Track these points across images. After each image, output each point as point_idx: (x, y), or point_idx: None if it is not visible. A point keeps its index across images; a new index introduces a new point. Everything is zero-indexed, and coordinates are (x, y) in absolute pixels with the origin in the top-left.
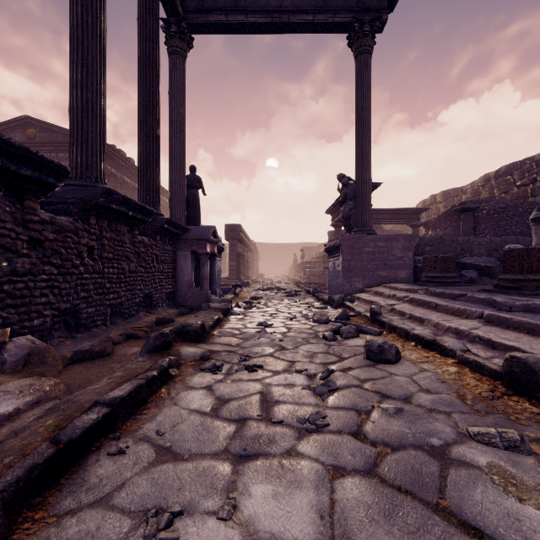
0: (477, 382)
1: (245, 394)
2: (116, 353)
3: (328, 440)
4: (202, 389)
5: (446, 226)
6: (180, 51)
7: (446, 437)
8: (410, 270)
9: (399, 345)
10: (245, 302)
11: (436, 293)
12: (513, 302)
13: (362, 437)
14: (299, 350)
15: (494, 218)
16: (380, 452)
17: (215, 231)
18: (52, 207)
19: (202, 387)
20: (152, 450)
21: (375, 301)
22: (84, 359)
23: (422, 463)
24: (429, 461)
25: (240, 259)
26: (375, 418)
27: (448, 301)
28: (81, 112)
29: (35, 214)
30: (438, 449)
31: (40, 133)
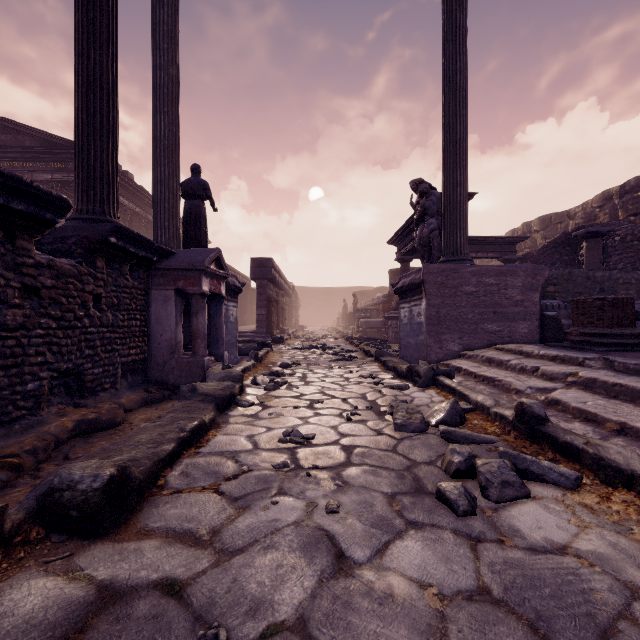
0: None
1: None
2: None
3: None
4: None
5: (554, 261)
6: None
7: None
8: (535, 322)
9: None
10: (271, 374)
11: None
12: None
13: None
14: (393, 579)
15: (633, 247)
16: None
17: (220, 258)
18: None
19: None
20: None
21: (501, 379)
22: None
23: None
24: None
25: (273, 306)
26: None
27: None
28: None
29: None
30: None
31: (0, 135)
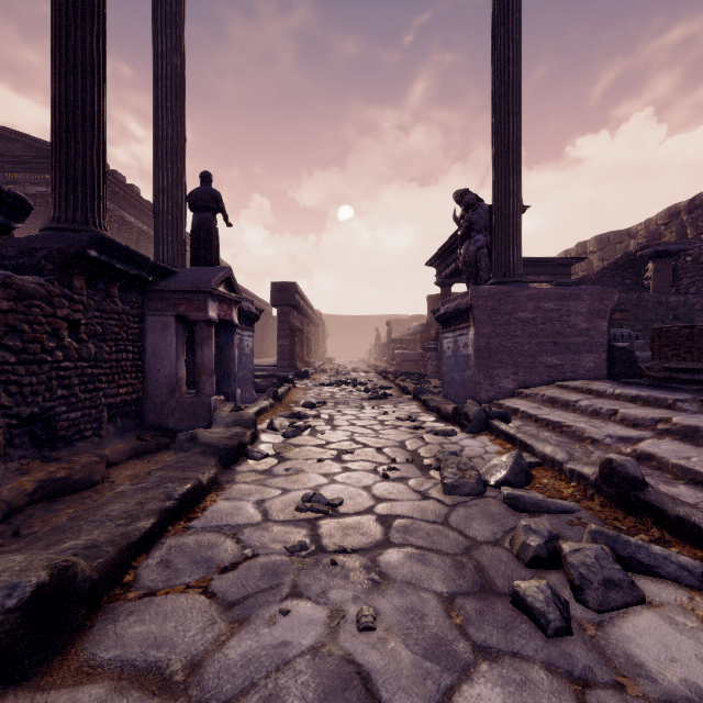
0: None
1: None
2: None
3: None
4: None
5: (615, 285)
6: None
7: None
8: (602, 354)
9: None
10: (292, 415)
11: None
12: None
13: None
14: None
15: None
16: None
17: (231, 278)
18: None
19: None
20: None
21: (570, 424)
22: None
23: None
24: None
25: (296, 336)
26: None
27: None
28: None
29: None
30: None
31: None
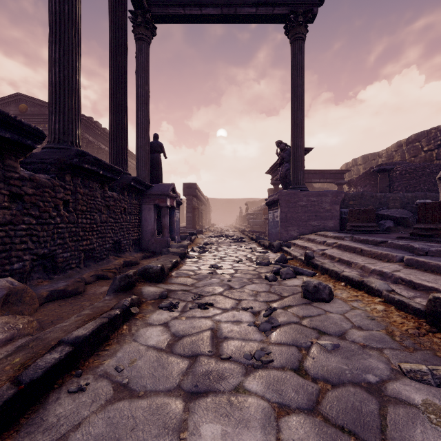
0: (402, 320)
1: (197, 330)
2: (87, 292)
3: (273, 376)
4: (159, 326)
5: (366, 184)
6: (145, 38)
7: (381, 373)
8: (337, 220)
9: (331, 285)
10: (199, 247)
11: (360, 240)
12: (429, 248)
13: (303, 373)
14: (245, 289)
15: (406, 178)
16: (321, 389)
17: (174, 188)
18: (33, 166)
19: (160, 324)
20: (110, 387)
21: (309, 247)
22: (59, 297)
23: (361, 401)
24: (368, 398)
25: (196, 211)
26: (315, 354)
27: (371, 247)
28: (59, 86)
29: (15, 172)
30: (374, 385)
31: (31, 108)
